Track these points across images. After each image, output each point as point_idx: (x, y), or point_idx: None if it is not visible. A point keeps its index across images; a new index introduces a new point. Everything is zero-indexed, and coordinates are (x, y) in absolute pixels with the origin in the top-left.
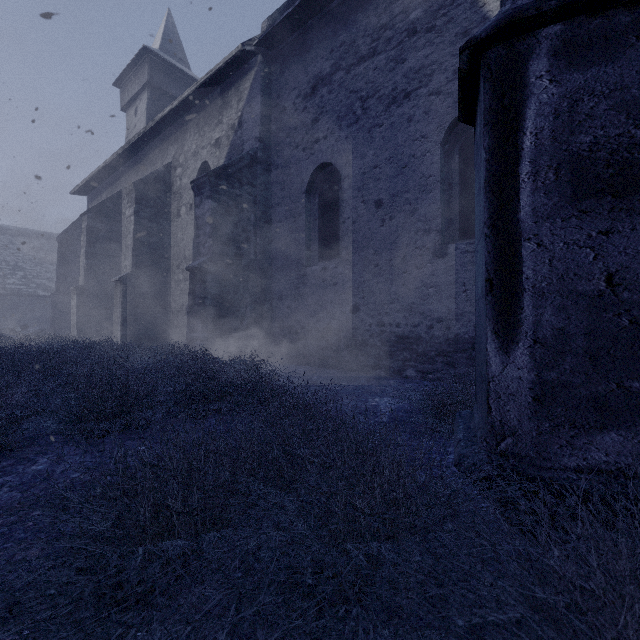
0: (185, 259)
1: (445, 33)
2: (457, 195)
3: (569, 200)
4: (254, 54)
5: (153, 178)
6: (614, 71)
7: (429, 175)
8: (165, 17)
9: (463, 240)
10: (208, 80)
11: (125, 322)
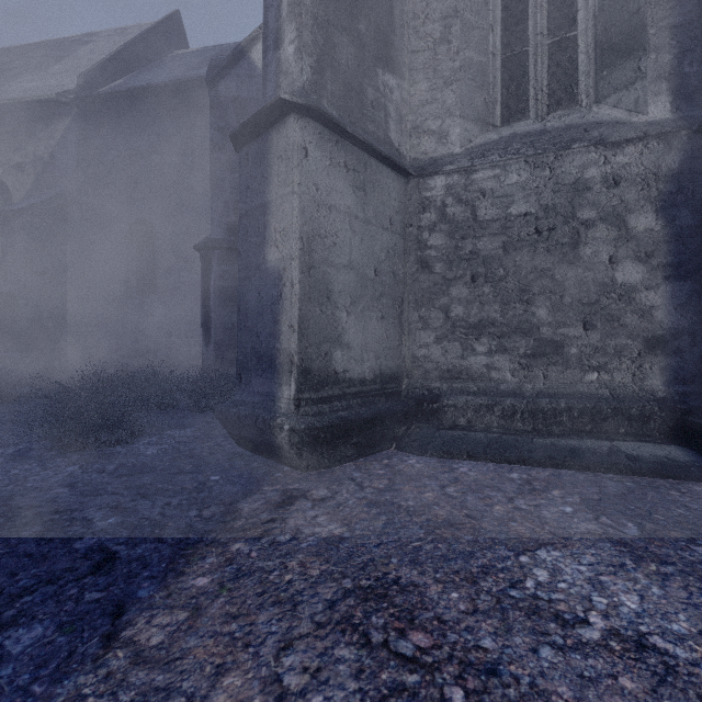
0: None
1: None
2: None
3: (223, 302)
4: (70, 104)
5: None
6: (233, 268)
7: None
8: None
9: None
10: (9, 105)
11: None
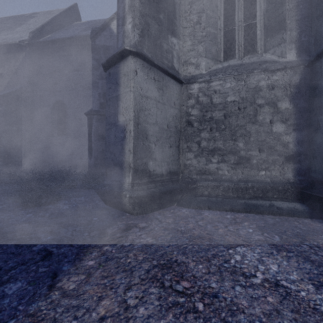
0: None
1: None
2: None
3: (98, 139)
4: (25, 46)
5: None
6: (102, 124)
7: None
8: None
9: None
10: None
11: None
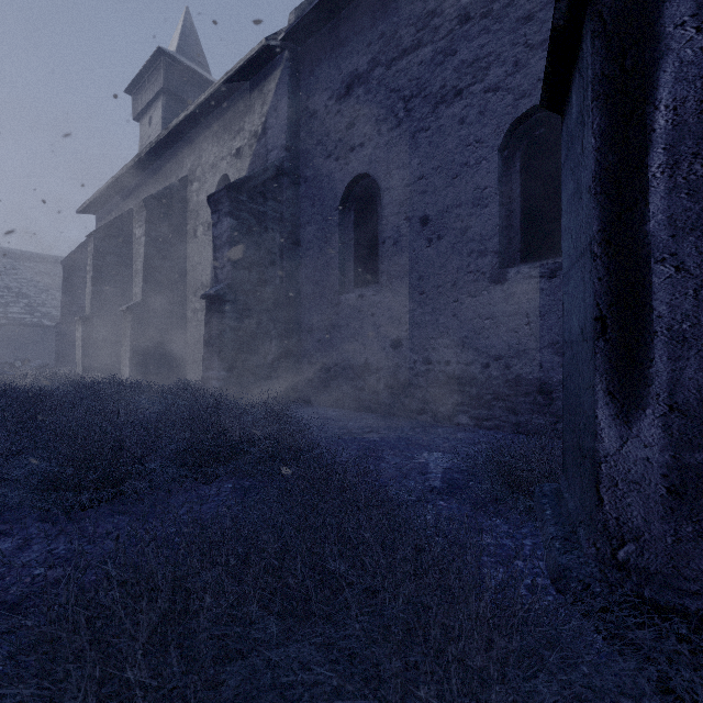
0: (202, 285)
1: (504, 18)
2: (518, 210)
3: None
4: (280, 50)
5: (166, 194)
6: None
7: (485, 186)
8: (183, 16)
9: (525, 263)
10: (228, 81)
11: (134, 357)
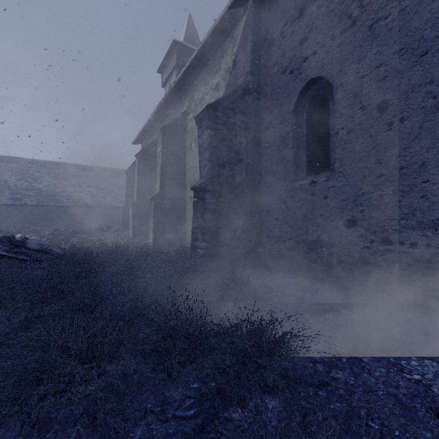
0: (195, 181)
1: None
2: None
3: None
4: (245, 1)
5: (174, 123)
6: None
7: None
8: (187, 19)
9: None
10: (209, 37)
11: (155, 228)
